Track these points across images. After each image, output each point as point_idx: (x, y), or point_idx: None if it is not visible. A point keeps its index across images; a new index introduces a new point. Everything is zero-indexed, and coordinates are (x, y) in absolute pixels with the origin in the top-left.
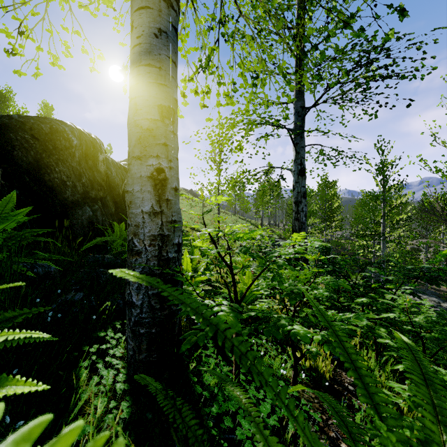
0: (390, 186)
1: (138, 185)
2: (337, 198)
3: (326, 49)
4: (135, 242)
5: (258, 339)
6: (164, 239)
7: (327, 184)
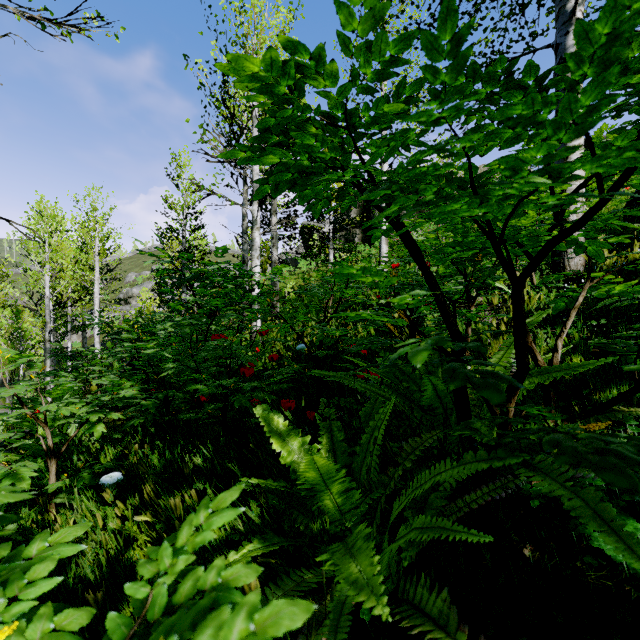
0: None
1: None
2: None
3: None
4: None
5: None
6: None
7: None
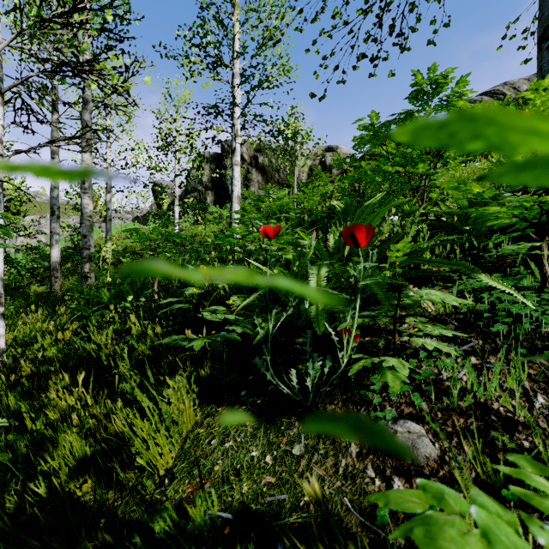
0: None
1: None
2: None
3: None
4: None
5: None
6: None
7: None
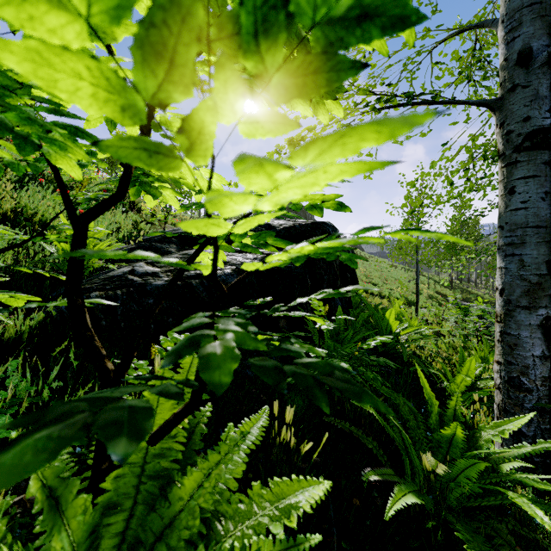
0: None
1: (527, 331)
2: None
3: None
4: (524, 380)
5: None
6: None
7: None
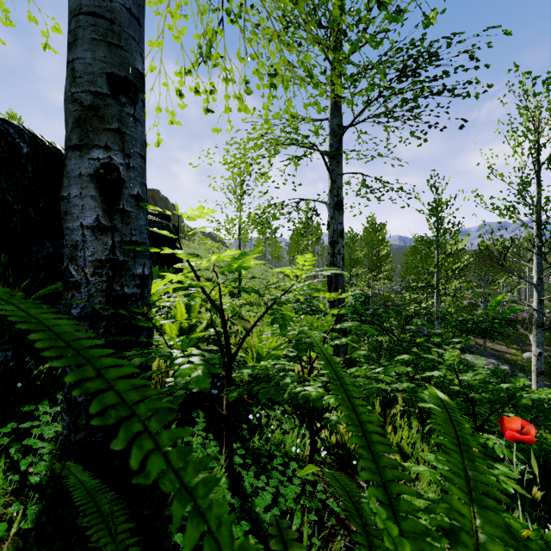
0: (444, 230)
1: (76, 187)
2: (386, 244)
3: (360, 42)
4: (72, 269)
5: (271, 411)
6: (117, 266)
7: (374, 226)
